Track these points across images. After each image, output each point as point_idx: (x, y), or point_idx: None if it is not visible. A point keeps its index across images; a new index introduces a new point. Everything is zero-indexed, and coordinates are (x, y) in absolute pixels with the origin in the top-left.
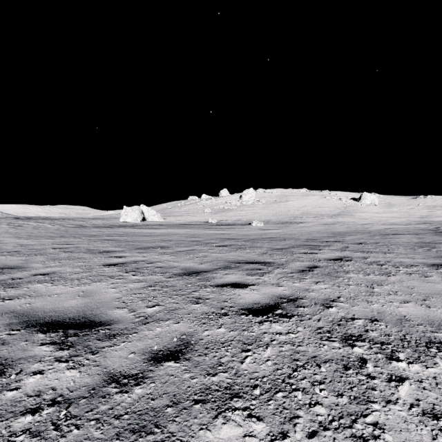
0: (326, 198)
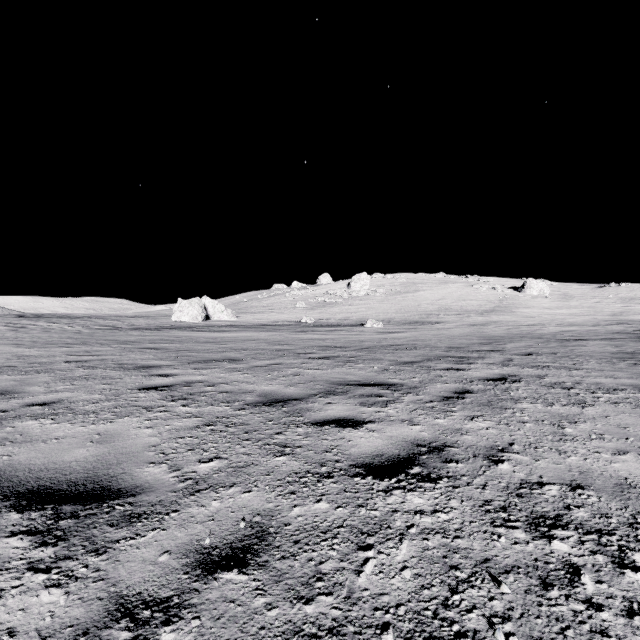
0: (473, 287)
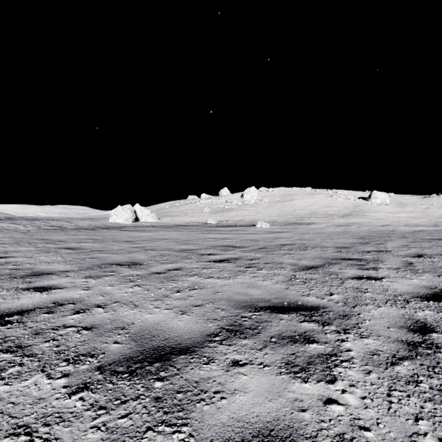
0: (332, 197)
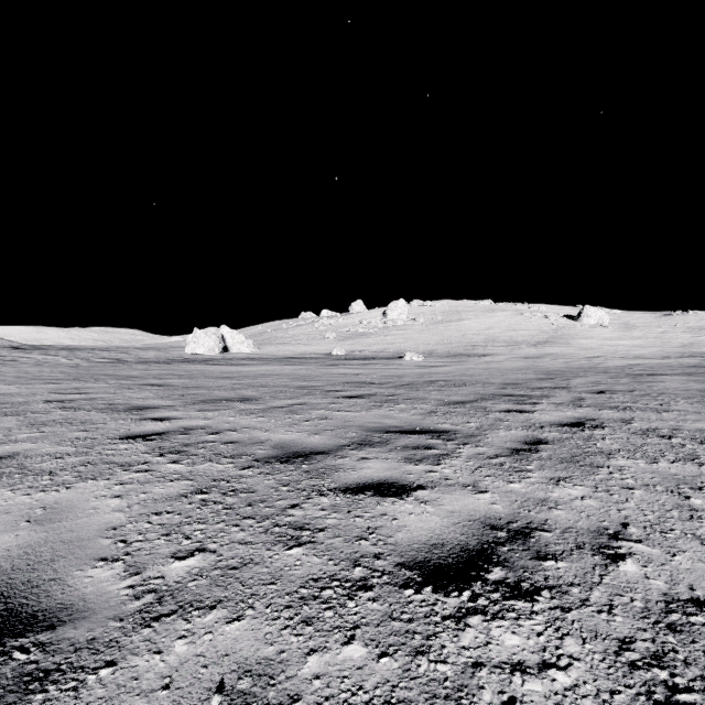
0: (523, 315)
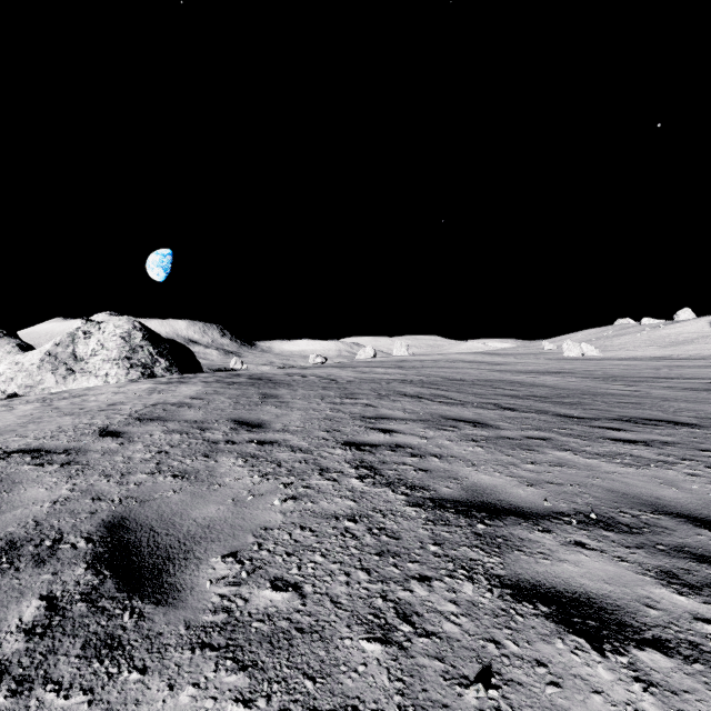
0: None
